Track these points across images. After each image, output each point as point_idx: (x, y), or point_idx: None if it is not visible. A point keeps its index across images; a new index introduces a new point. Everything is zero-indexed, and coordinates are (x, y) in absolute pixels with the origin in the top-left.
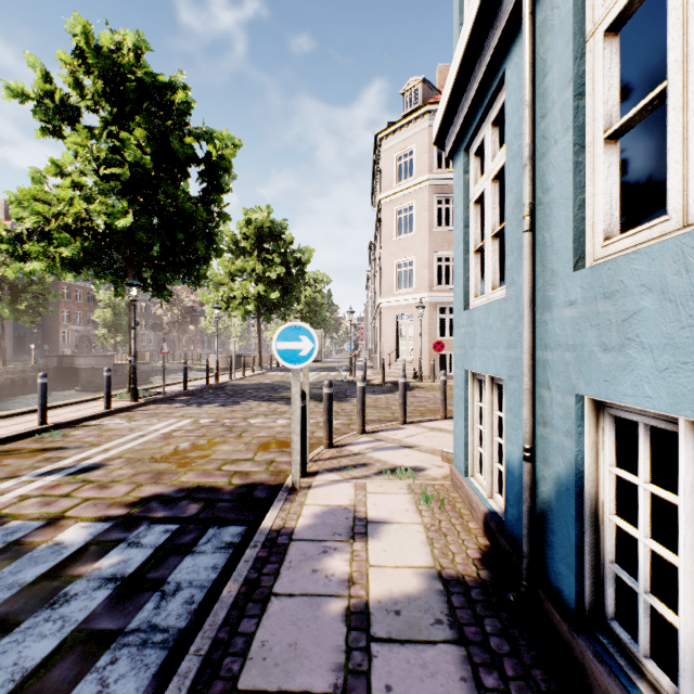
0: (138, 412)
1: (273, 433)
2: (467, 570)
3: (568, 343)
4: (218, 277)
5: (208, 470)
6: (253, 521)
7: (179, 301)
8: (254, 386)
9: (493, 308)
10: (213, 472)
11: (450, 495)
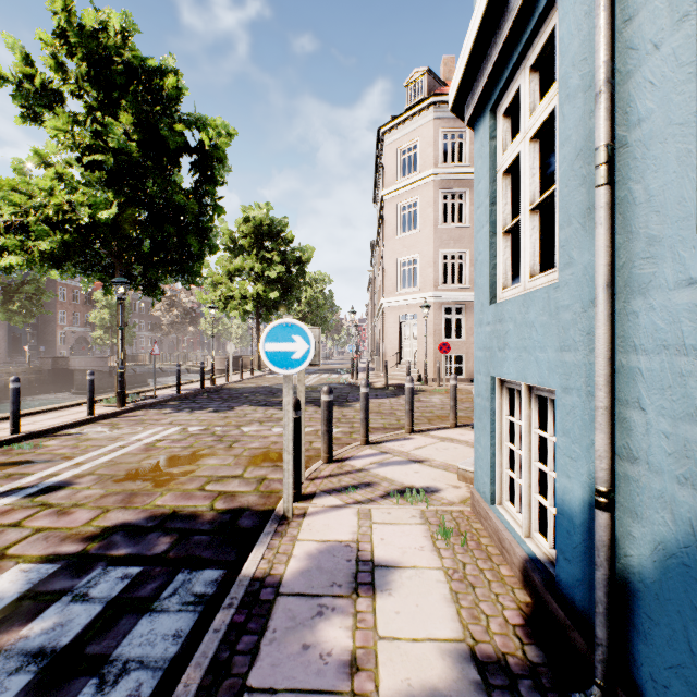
0: (123, 419)
1: (267, 443)
2: (509, 646)
3: (686, 342)
4: (216, 276)
5: (189, 490)
6: (233, 561)
7: (178, 302)
8: (251, 389)
9: (537, 299)
10: (194, 492)
11: (472, 525)
